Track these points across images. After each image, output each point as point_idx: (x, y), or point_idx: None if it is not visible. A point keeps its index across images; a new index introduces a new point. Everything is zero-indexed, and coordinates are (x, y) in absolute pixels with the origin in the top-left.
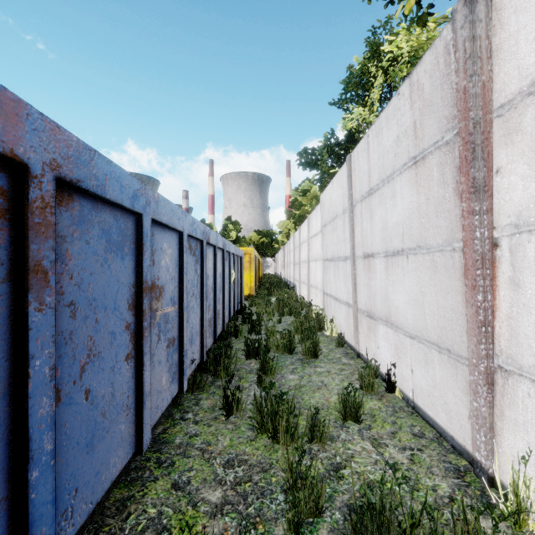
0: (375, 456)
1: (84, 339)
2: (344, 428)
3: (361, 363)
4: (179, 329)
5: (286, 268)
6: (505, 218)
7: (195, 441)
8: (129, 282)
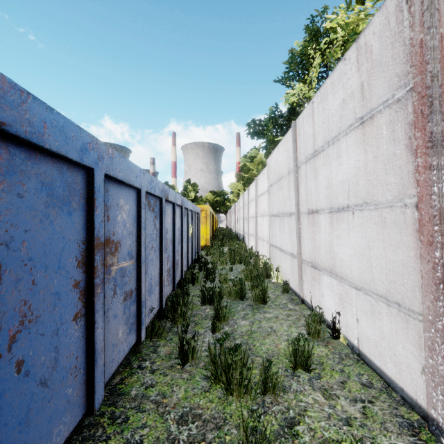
0: (328, 409)
1: (16, 305)
2: (295, 377)
3: (305, 308)
4: (137, 281)
5: (236, 223)
6: None
7: (150, 393)
8: (79, 238)
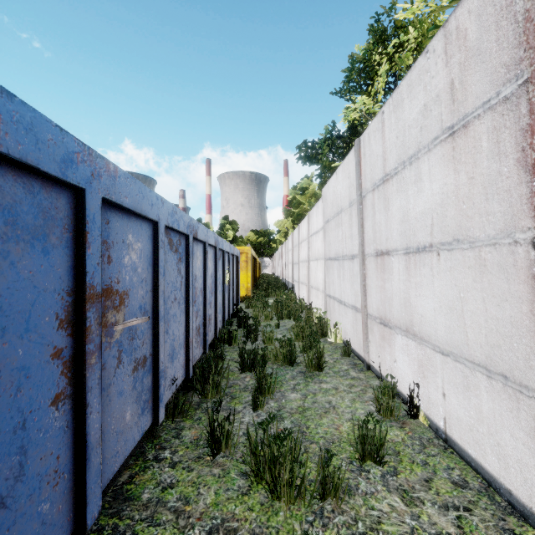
0: (410, 520)
1: None
2: (363, 473)
3: (372, 377)
4: (153, 345)
5: (284, 268)
6: None
7: (168, 497)
8: (61, 287)
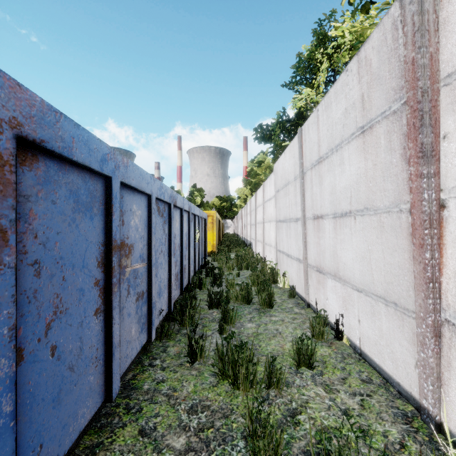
0: (328, 401)
1: (50, 297)
2: (298, 374)
3: (311, 312)
4: (148, 284)
5: (243, 229)
6: (452, 181)
7: (161, 387)
8: (99, 240)
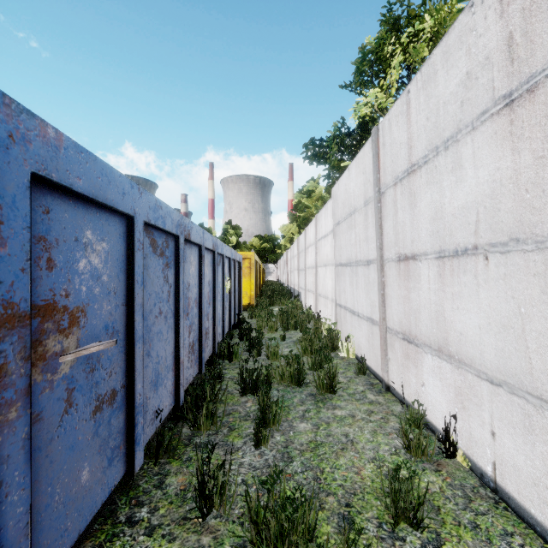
0: None
1: None
2: (397, 542)
3: (393, 400)
4: (127, 373)
5: (289, 275)
6: None
7: None
8: None
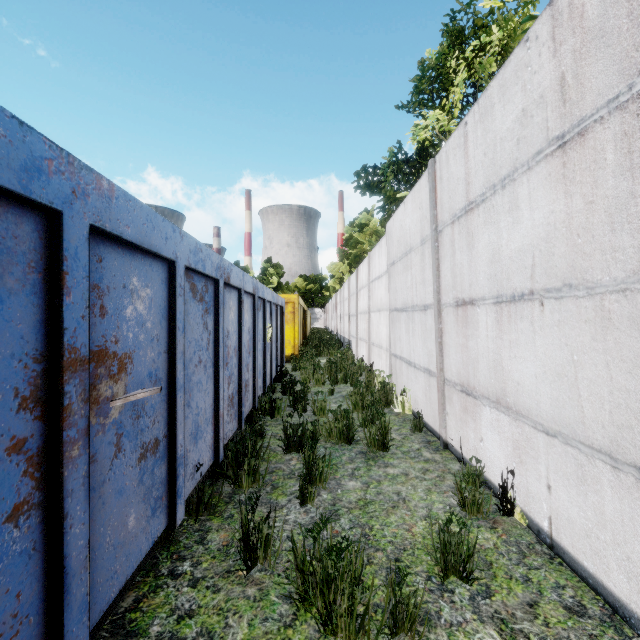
0: None
1: None
2: (446, 593)
3: (451, 458)
4: (169, 423)
5: (339, 321)
6: None
7: (185, 630)
8: (24, 350)
